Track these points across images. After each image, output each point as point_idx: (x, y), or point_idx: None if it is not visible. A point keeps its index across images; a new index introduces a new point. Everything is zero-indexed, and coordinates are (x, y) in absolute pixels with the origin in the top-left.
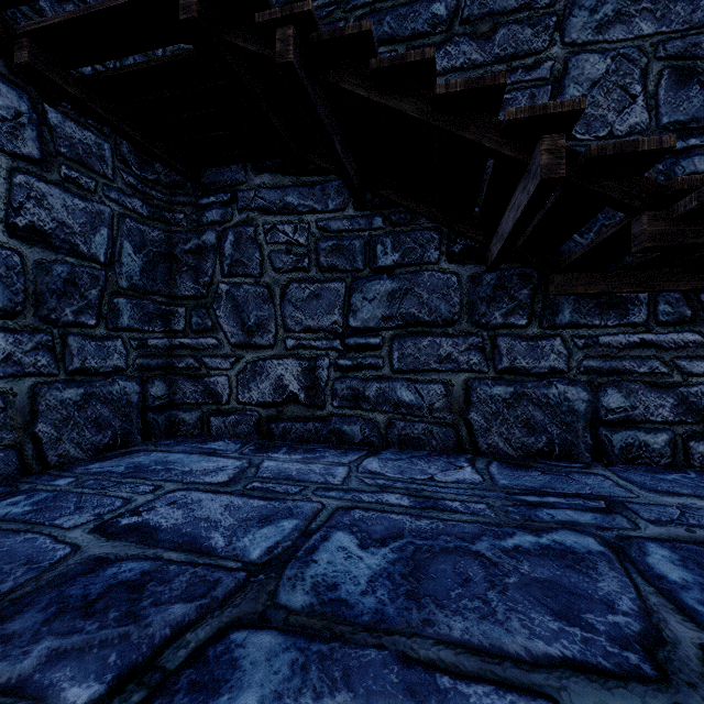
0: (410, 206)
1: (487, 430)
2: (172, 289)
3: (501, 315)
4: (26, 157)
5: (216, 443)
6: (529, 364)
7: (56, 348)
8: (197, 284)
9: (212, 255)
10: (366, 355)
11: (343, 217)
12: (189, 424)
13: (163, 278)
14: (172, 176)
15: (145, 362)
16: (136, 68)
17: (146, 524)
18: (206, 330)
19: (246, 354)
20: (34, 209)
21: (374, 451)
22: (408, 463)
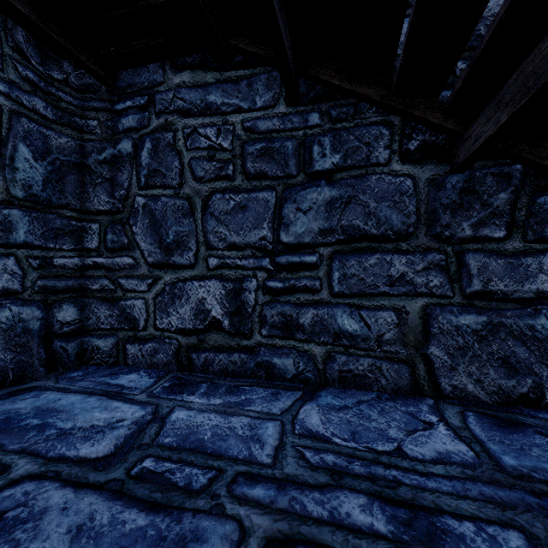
0: (357, 90)
1: (452, 369)
2: (84, 203)
3: (470, 225)
4: None
5: (127, 377)
6: (508, 287)
7: None
8: (112, 198)
9: (128, 166)
10: (300, 276)
11: (273, 115)
12: (104, 351)
13: (73, 191)
14: (84, 79)
15: (50, 284)
16: None
17: None
18: (121, 248)
19: (165, 275)
20: None
21: (311, 391)
22: (358, 415)
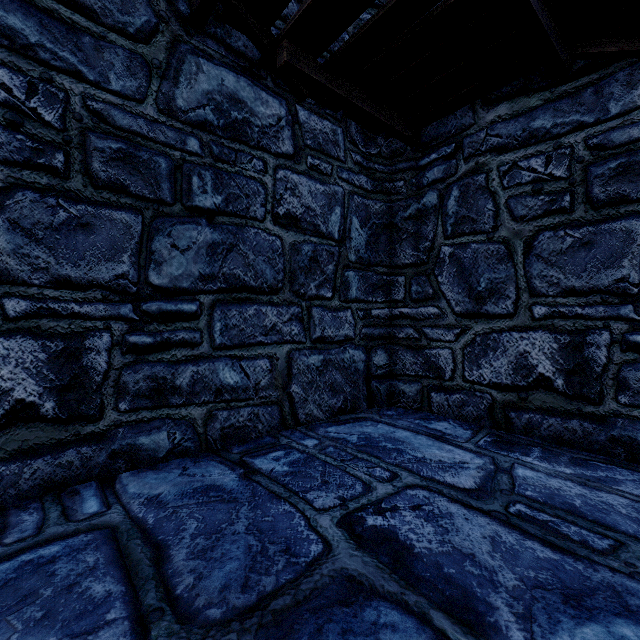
0: None
1: None
2: (392, 259)
3: None
4: (284, 155)
5: (440, 424)
6: None
7: (304, 318)
8: (416, 251)
9: (433, 217)
10: None
11: None
12: (409, 396)
13: (384, 249)
14: (392, 146)
15: (369, 332)
16: (371, 23)
17: (394, 535)
18: (426, 299)
19: (475, 325)
20: (289, 198)
21: None
22: None
